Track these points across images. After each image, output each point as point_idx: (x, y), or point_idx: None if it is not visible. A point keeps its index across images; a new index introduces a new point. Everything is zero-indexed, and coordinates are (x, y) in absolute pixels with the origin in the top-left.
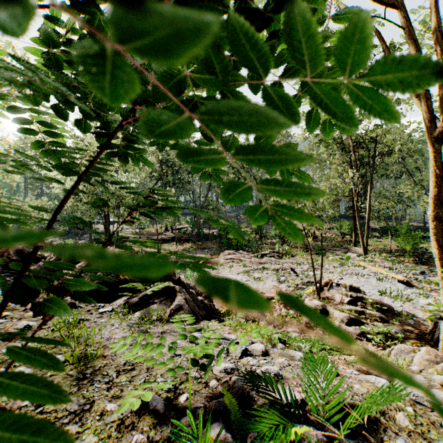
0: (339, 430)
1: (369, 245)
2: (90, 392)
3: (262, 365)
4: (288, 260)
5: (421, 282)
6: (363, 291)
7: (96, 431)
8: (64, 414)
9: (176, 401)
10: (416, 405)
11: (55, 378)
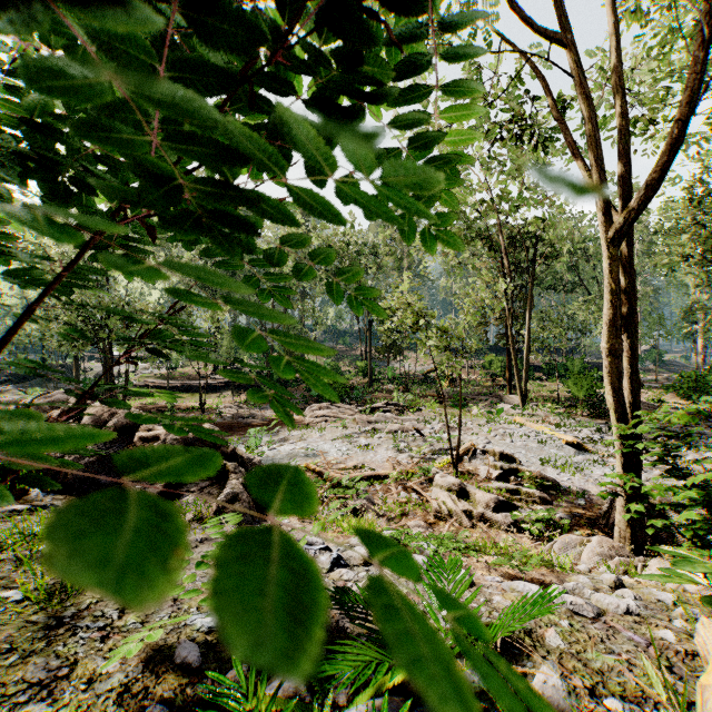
0: (465, 661)
1: (529, 391)
2: (70, 647)
3: (363, 579)
4: (413, 416)
5: (598, 444)
6: (518, 460)
7: (79, 708)
8: (20, 689)
9: (222, 647)
10: (574, 618)
11: (3, 631)
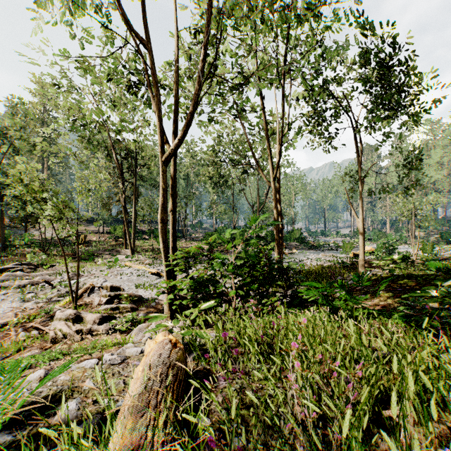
0: None
1: (138, 246)
2: None
3: None
4: (46, 272)
5: None
6: (122, 289)
7: None
8: None
9: None
10: (111, 367)
11: None
